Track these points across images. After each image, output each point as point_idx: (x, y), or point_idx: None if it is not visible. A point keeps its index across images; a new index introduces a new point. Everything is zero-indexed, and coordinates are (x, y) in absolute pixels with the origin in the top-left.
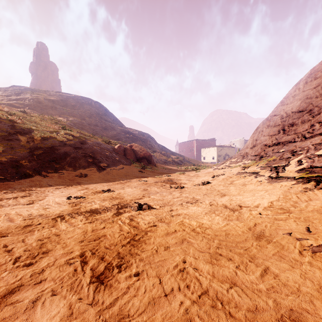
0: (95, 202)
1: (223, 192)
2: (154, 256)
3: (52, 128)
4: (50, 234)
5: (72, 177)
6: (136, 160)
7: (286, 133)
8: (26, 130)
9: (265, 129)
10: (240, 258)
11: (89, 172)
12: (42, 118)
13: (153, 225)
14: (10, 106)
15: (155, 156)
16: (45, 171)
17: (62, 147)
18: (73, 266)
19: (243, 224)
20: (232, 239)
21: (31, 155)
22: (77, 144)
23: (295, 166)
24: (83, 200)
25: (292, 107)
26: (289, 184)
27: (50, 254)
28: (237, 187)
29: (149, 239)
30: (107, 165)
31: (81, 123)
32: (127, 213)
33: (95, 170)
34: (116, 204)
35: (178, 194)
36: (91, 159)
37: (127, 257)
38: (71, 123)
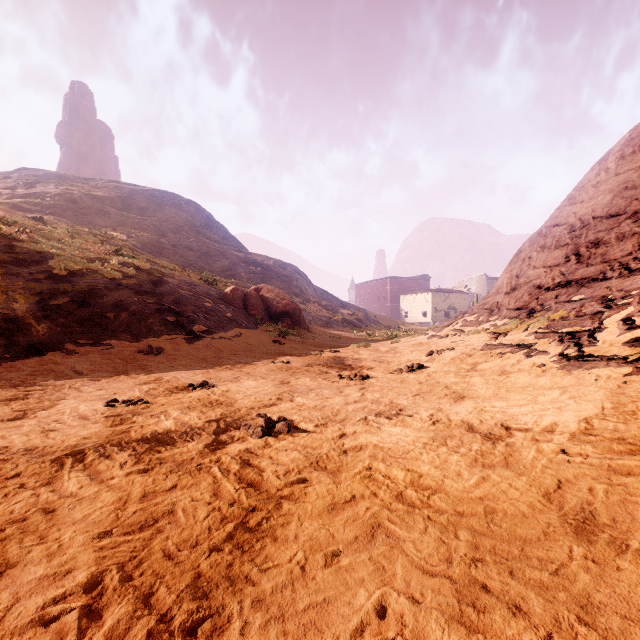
0: (168, 413)
1: (458, 390)
2: (296, 588)
3: (93, 252)
4: (30, 507)
5: (130, 355)
6: (269, 319)
7: (584, 260)
8: (38, 256)
9: (536, 254)
10: (548, 605)
11: (168, 343)
12: (74, 232)
13: (297, 479)
14: (13, 208)
15: (307, 310)
16: (72, 342)
17: (111, 290)
18: (54, 631)
19: (528, 482)
20: (507, 529)
21: (43, 307)
22: (145, 284)
23: (619, 332)
24: (141, 410)
25: (593, 207)
26: (616, 374)
27: (6, 579)
28: (488, 379)
29: (285, 524)
30: (208, 329)
31: (157, 243)
32: (237, 442)
33: (180, 340)
34: (215, 419)
35: (356, 393)
36: (173, 317)
37: (218, 593)
38: (138, 243)
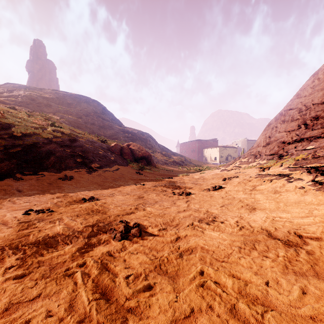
0: (62, 219)
1: (249, 203)
2: None
3: (39, 124)
4: None
5: (54, 180)
6: (134, 160)
7: (310, 127)
8: (6, 125)
9: (280, 125)
10: None
11: (77, 174)
12: (30, 114)
13: (143, 286)
14: (0, 103)
15: (155, 156)
16: (20, 173)
17: (46, 144)
18: None
19: None
20: None
21: (5, 153)
22: (66, 141)
23: None
24: (46, 217)
25: (312, 99)
26: None
27: None
28: (267, 196)
29: None
30: (100, 166)
31: (76, 121)
32: (102, 245)
33: (84, 172)
34: (91, 224)
35: (184, 204)
36: (80, 159)
37: None
38: (66, 121)
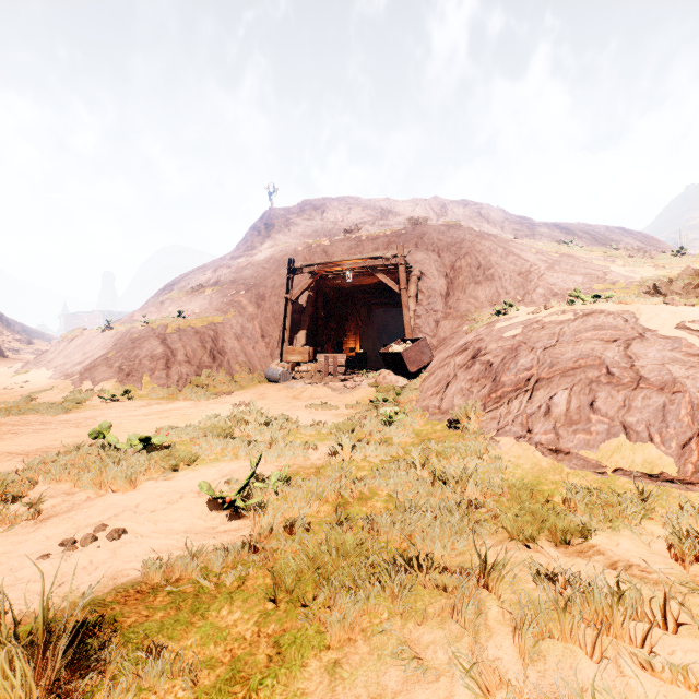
0: None
1: None
2: None
3: None
4: None
5: None
6: None
7: None
8: None
9: None
10: None
11: None
12: None
13: None
14: None
15: (2, 343)
16: None
17: None
18: None
19: None
20: None
21: None
22: None
23: None
24: None
25: None
26: None
27: None
28: None
29: None
30: None
31: None
32: None
33: None
34: None
35: None
36: None
37: None
38: None
